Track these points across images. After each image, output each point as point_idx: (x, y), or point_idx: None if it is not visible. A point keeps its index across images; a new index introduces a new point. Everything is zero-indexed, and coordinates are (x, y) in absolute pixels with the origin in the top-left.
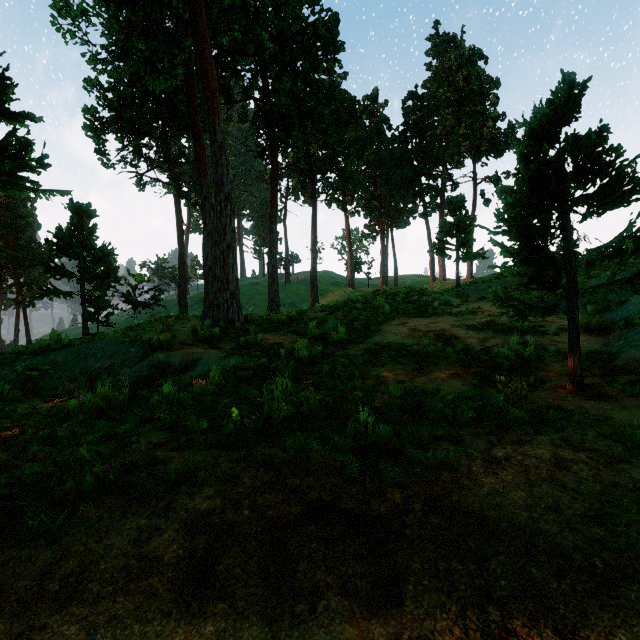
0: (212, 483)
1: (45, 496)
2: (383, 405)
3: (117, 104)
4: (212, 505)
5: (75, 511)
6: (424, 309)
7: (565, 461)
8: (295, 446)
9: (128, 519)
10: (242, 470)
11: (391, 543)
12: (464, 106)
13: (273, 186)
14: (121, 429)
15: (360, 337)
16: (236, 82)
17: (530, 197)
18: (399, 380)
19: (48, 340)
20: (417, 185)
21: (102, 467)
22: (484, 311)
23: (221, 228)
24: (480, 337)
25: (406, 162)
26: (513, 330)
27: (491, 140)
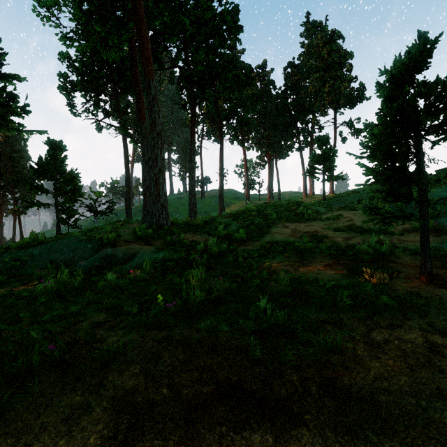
0: (138, 361)
1: (0, 371)
2: (276, 291)
3: (82, 70)
4: (136, 383)
5: (23, 386)
6: (301, 216)
7: (437, 346)
8: (207, 328)
9: (65, 395)
10: (163, 349)
11: (293, 429)
12: (328, 72)
13: (192, 128)
14: (72, 310)
15: (255, 236)
16: (166, 55)
17: (391, 129)
18: (286, 270)
19: (28, 238)
20: (294, 128)
21: (49, 346)
22: (345, 217)
23: (154, 157)
24: (344, 237)
25: (286, 112)
26: (368, 231)
27: (347, 96)
